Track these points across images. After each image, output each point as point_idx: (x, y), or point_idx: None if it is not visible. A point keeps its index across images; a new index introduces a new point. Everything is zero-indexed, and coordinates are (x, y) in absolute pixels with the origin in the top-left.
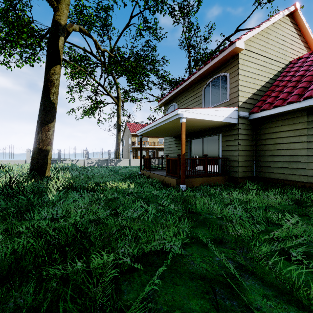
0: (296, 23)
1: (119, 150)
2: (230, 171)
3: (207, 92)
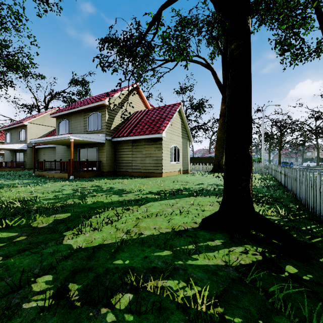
0: None
1: None
2: (26, 166)
3: (21, 134)
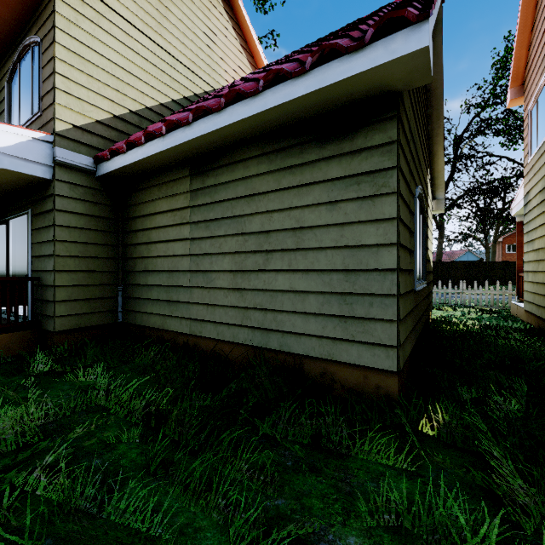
0: (237, 20)
1: None
2: (43, 316)
3: (15, 92)
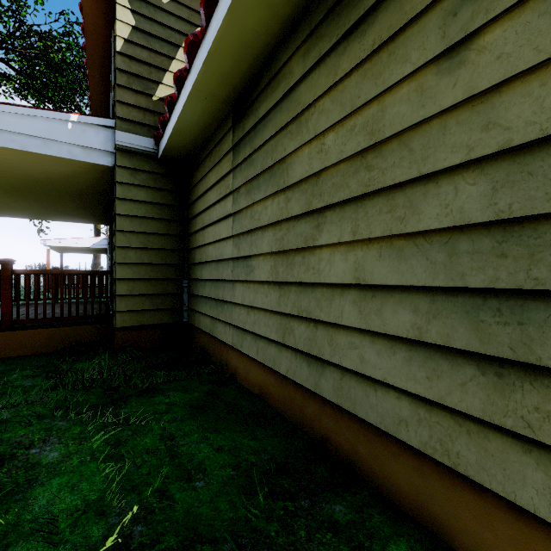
0: None
1: (98, 266)
2: None
3: None
